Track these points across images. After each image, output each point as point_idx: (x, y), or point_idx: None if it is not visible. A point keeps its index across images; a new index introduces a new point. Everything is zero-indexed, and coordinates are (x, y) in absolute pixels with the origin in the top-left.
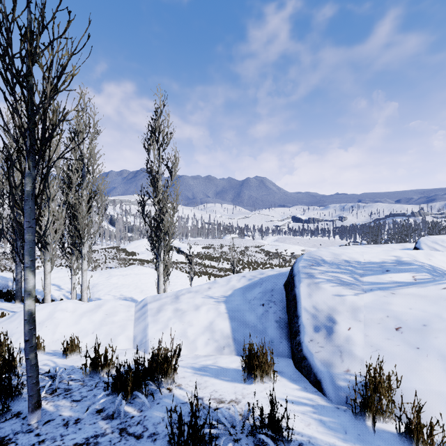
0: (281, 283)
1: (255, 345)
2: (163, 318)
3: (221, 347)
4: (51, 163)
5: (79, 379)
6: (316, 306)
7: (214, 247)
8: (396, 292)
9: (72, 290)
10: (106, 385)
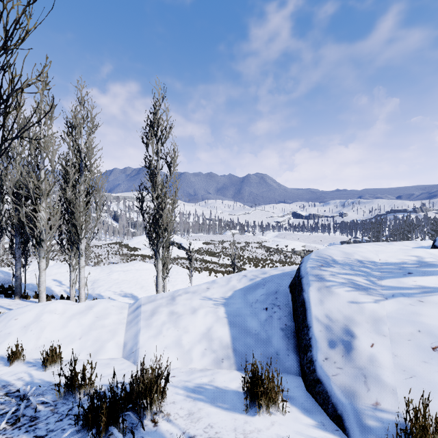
0: (286, 285)
1: (258, 358)
2: (157, 323)
3: (219, 359)
4: (2, 143)
5: (51, 402)
6: (330, 315)
7: (215, 243)
8: (424, 299)
9: (71, 287)
10: (80, 413)
